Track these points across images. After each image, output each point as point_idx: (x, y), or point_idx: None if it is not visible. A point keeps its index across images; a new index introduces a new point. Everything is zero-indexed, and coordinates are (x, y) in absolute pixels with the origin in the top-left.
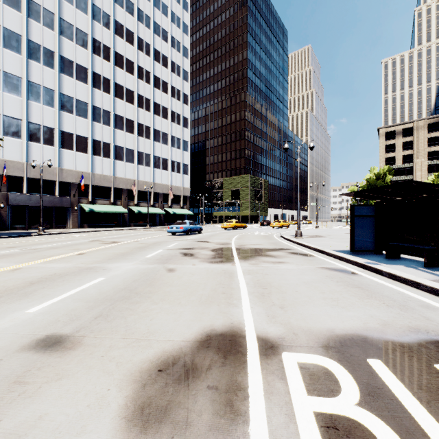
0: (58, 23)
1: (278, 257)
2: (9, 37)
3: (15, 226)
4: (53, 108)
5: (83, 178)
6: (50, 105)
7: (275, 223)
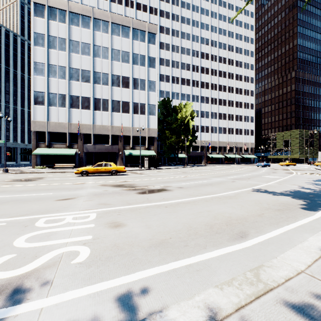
0: (200, 84)
1: (305, 170)
2: (187, 96)
3: (188, 163)
4: (198, 117)
5: (210, 144)
6: (197, 116)
7: (318, 163)
